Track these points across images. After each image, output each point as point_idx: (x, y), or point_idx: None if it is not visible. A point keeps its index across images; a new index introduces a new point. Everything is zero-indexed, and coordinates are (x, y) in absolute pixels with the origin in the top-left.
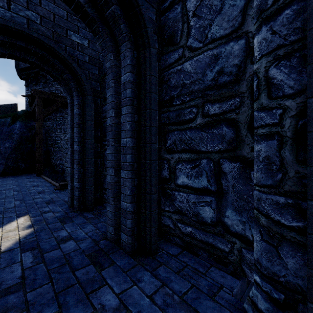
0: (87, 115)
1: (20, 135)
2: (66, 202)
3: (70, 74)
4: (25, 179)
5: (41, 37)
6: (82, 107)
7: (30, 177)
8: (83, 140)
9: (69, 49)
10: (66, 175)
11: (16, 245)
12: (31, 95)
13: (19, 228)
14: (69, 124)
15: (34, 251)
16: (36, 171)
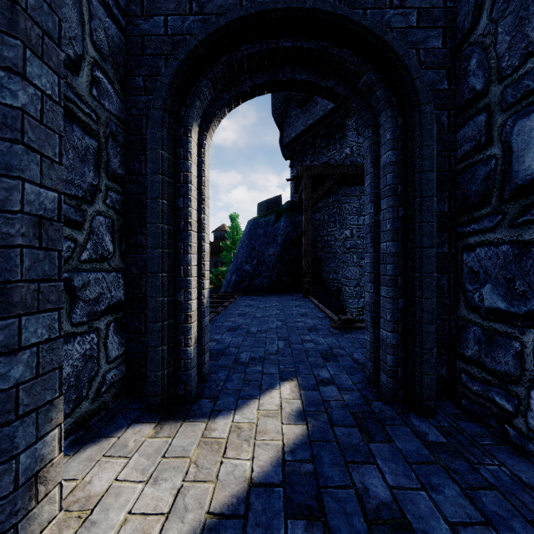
0: (419, 157)
1: (284, 236)
2: (358, 365)
3: (375, 71)
4: (290, 300)
5: (319, 5)
6: (402, 144)
7: (295, 298)
8: (405, 226)
9: (372, 14)
10: (343, 299)
11: (278, 472)
12: (296, 175)
13: (282, 413)
14: (367, 196)
15: (313, 530)
16: (303, 289)
